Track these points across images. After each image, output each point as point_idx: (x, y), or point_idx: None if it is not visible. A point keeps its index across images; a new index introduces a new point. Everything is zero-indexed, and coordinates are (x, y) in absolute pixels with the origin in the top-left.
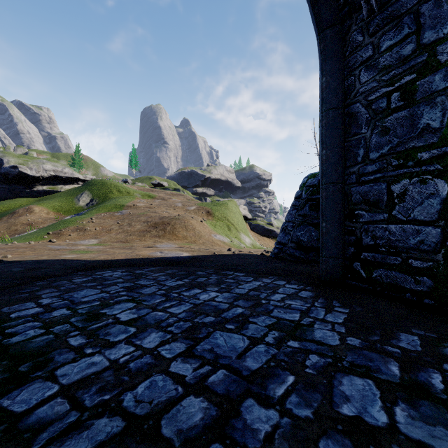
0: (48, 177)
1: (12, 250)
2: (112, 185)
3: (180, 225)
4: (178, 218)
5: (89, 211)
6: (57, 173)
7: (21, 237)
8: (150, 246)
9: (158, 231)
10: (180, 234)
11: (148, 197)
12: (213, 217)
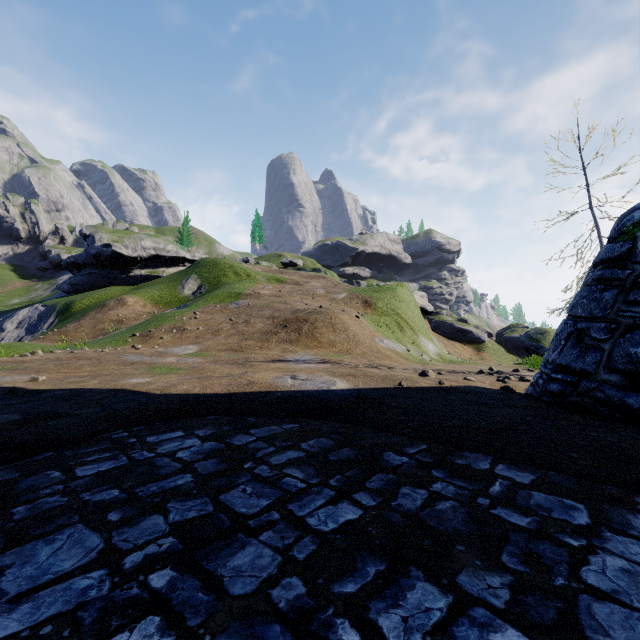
0: (147, 257)
1: (67, 363)
2: (227, 265)
3: (324, 323)
4: (321, 311)
5: (194, 303)
6: (158, 252)
7: (100, 340)
8: (275, 358)
9: (289, 332)
10: (325, 339)
11: (275, 281)
12: (374, 310)
